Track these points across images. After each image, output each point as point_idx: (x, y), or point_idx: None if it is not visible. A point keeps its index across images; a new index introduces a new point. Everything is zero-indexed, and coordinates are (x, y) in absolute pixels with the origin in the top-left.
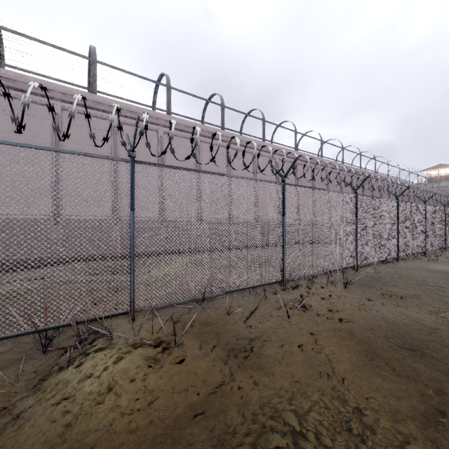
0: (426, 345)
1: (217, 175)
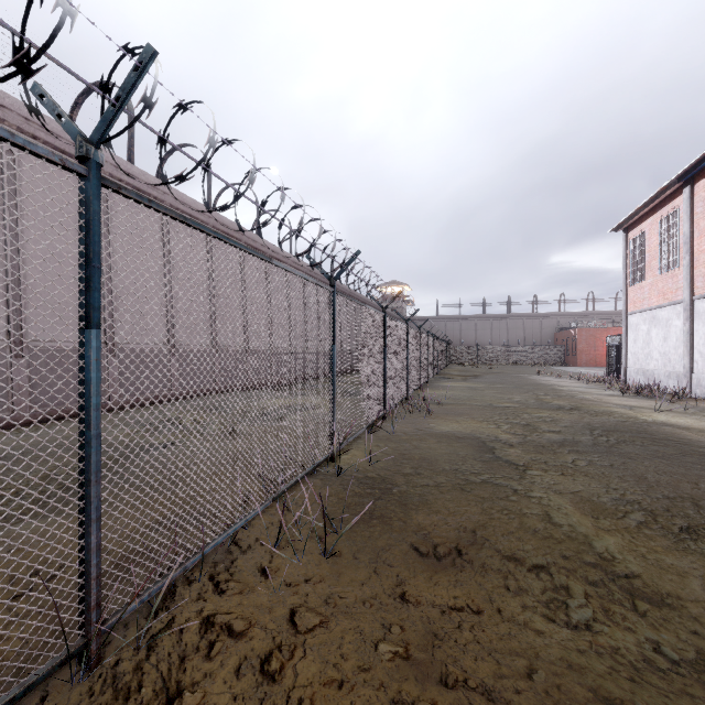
0: None
1: None
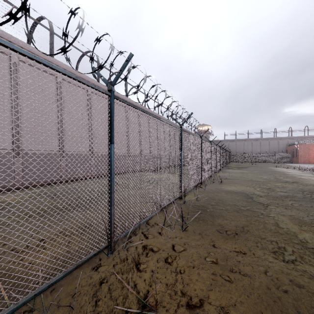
0: None
1: None
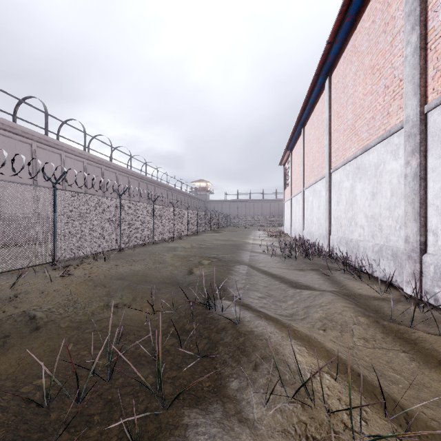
0: (128, 276)
1: None
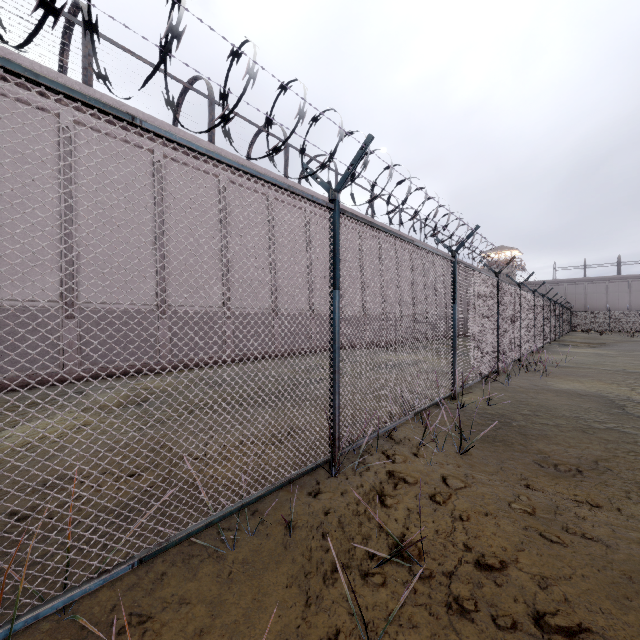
0: None
1: (97, 111)
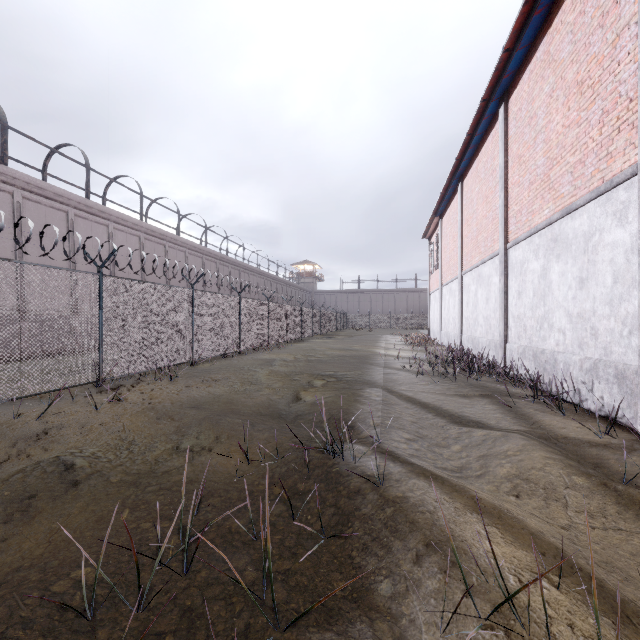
0: (206, 403)
1: None
